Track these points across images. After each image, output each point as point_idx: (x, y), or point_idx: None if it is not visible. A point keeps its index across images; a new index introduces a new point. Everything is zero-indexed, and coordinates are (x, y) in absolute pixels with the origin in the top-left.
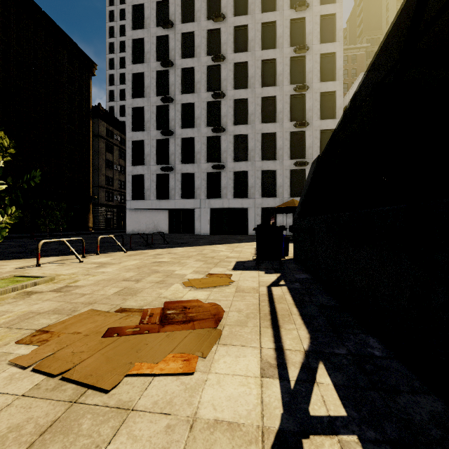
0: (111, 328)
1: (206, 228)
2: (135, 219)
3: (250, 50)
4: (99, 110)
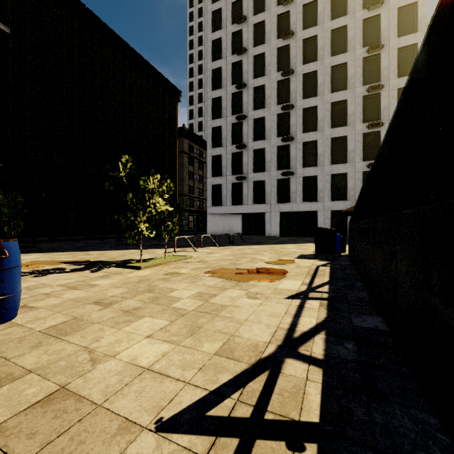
0: (237, 272)
1: (276, 230)
2: (214, 222)
3: (319, 59)
4: (183, 130)
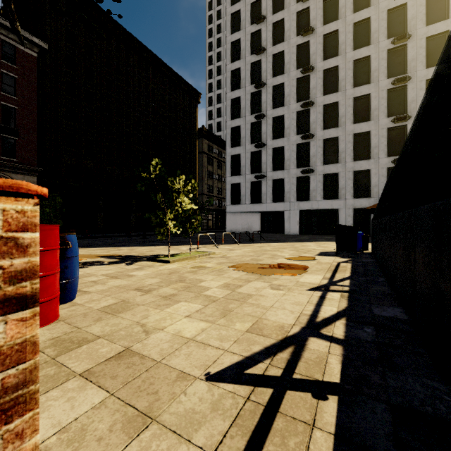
0: (259, 267)
1: (295, 228)
2: (233, 220)
3: (340, 54)
4: (203, 131)
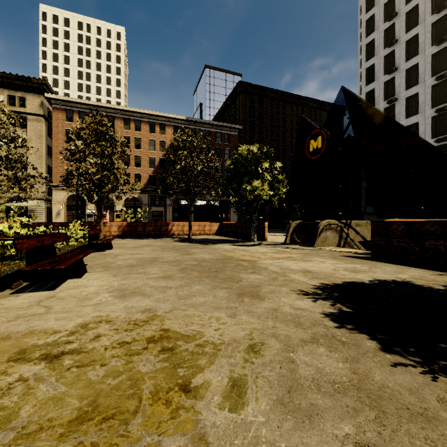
0: None
1: None
2: (368, 219)
3: None
4: (348, 139)
